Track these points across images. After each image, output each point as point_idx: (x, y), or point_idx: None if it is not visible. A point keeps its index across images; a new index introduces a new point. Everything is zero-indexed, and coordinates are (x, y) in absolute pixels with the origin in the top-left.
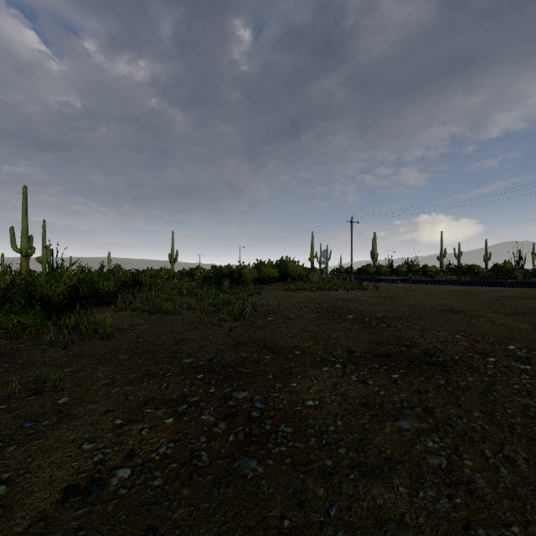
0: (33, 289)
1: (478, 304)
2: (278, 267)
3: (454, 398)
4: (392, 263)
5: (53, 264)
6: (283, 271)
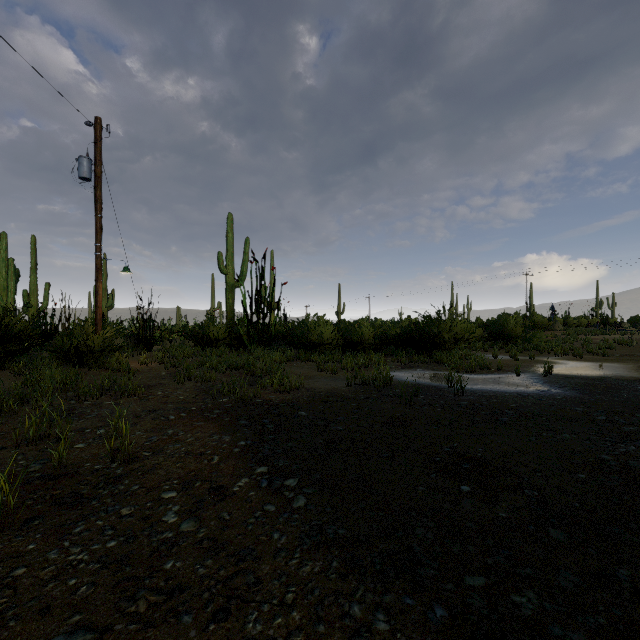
0: (513, 330)
1: None
2: (526, 319)
3: None
4: (568, 315)
5: (284, 316)
6: (530, 322)
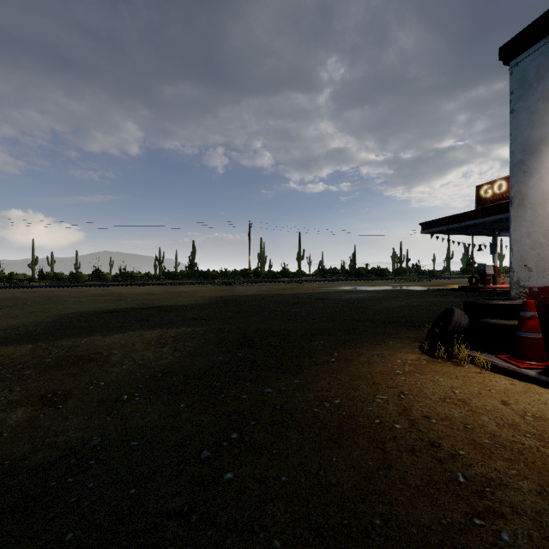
0: None
1: (33, 295)
2: None
3: (1, 310)
4: None
5: None
6: None
